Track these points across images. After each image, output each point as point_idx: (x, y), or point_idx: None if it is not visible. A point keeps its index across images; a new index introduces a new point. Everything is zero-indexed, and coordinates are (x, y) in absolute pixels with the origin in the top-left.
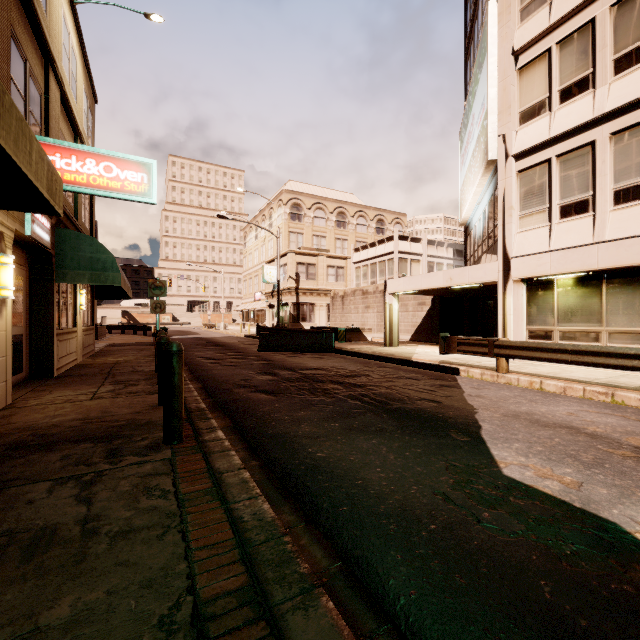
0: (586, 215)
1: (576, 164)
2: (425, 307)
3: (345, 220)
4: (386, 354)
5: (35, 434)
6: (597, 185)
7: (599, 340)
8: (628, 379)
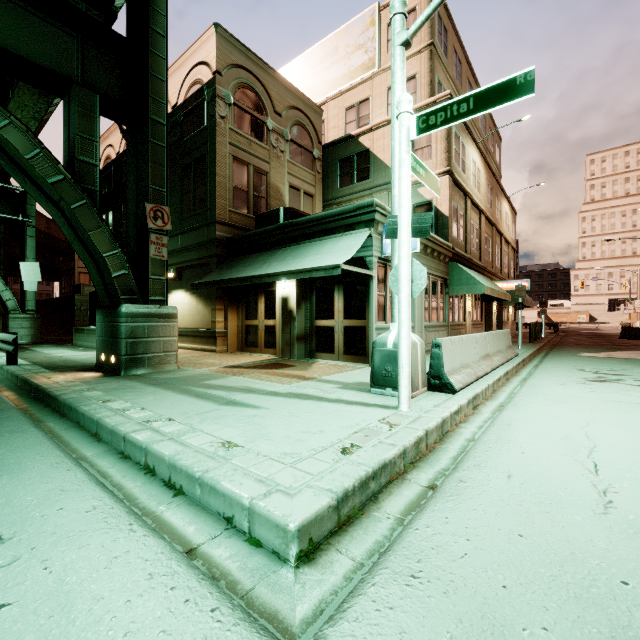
0: None
1: None
2: None
3: None
4: None
5: None
6: None
7: None
8: None
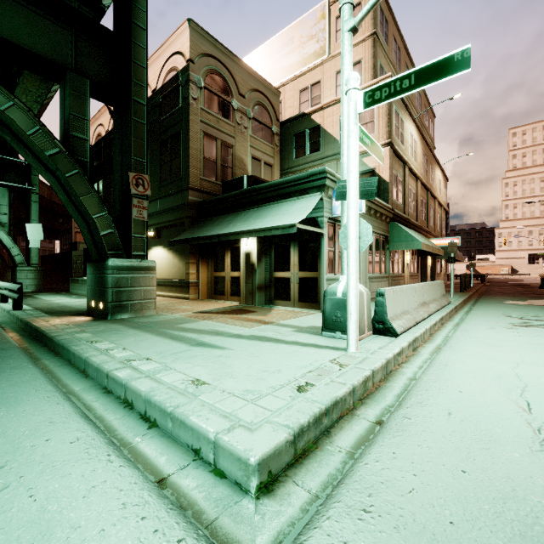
0: None
1: None
2: None
3: None
4: None
5: None
6: None
7: None
8: None
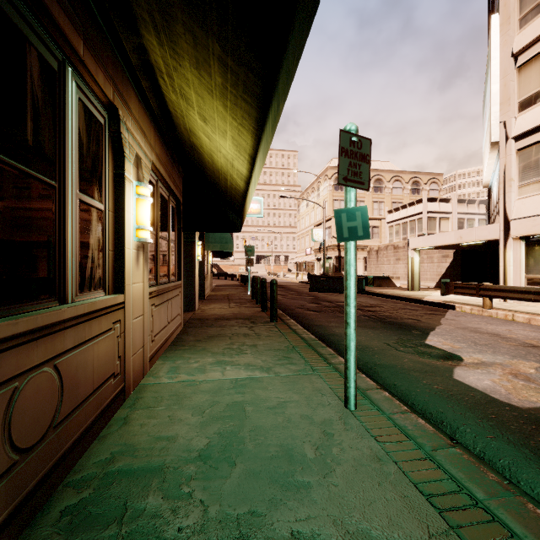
0: None
1: None
2: (448, 259)
3: (381, 185)
4: (403, 295)
5: (219, 316)
6: None
7: None
8: None
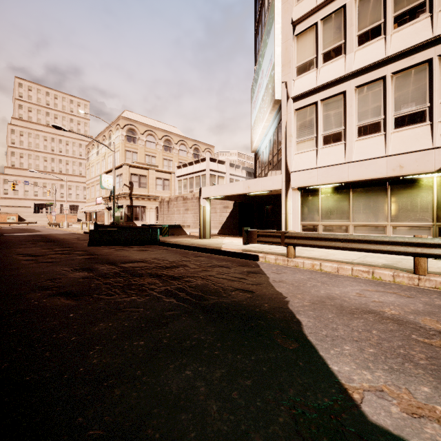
0: (340, 143)
1: (333, 107)
2: (228, 209)
3: (171, 146)
4: (201, 245)
5: None
6: (347, 122)
7: (348, 231)
8: (371, 258)
